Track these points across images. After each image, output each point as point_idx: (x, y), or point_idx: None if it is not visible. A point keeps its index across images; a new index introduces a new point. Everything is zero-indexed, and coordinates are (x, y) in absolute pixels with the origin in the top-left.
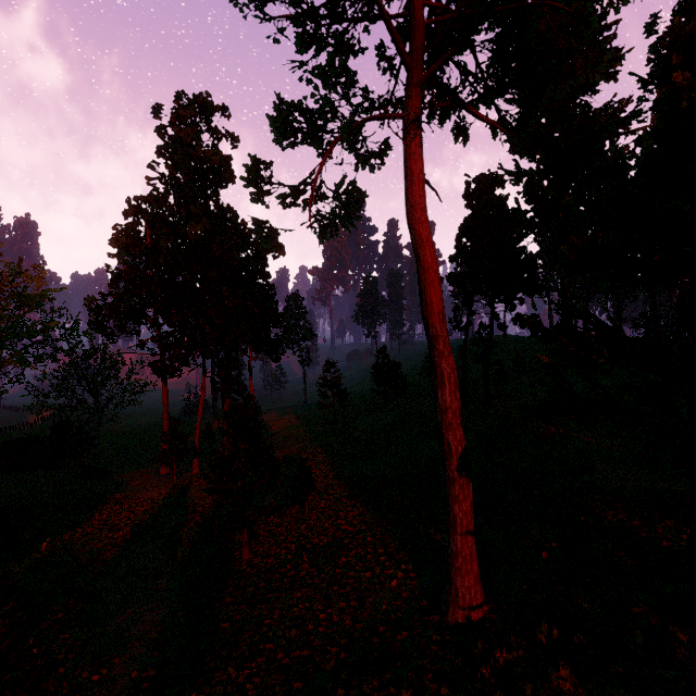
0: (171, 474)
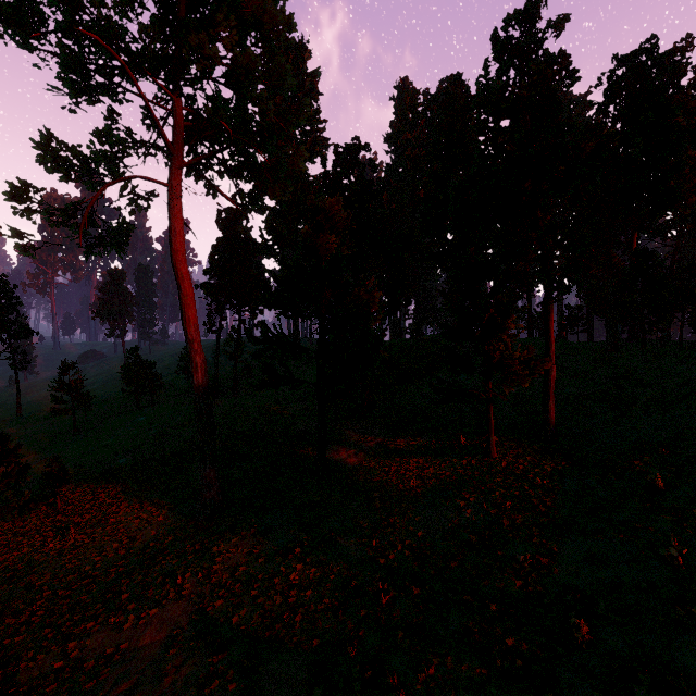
0: None
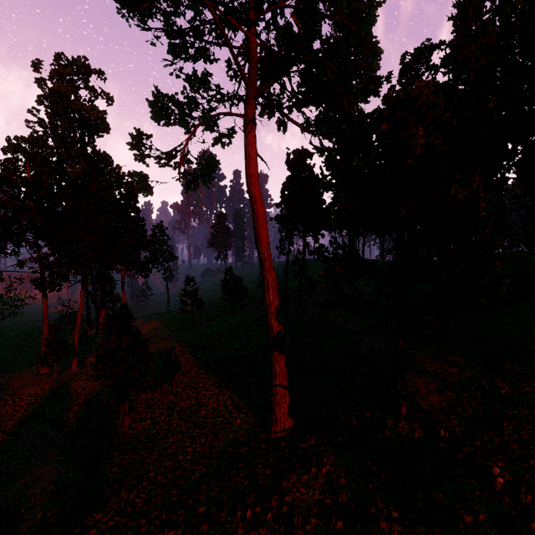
0: (51, 373)
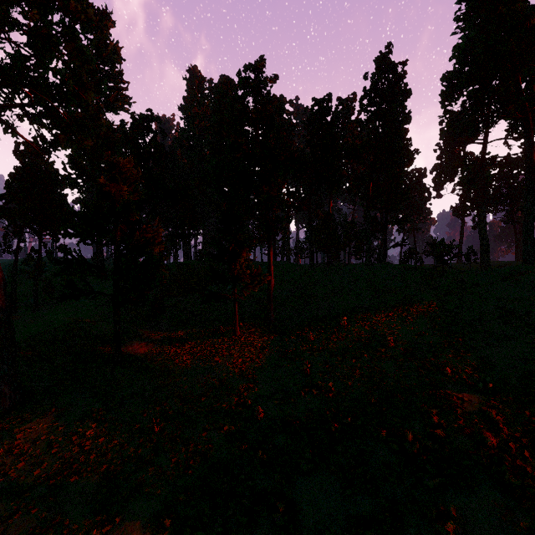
0: None
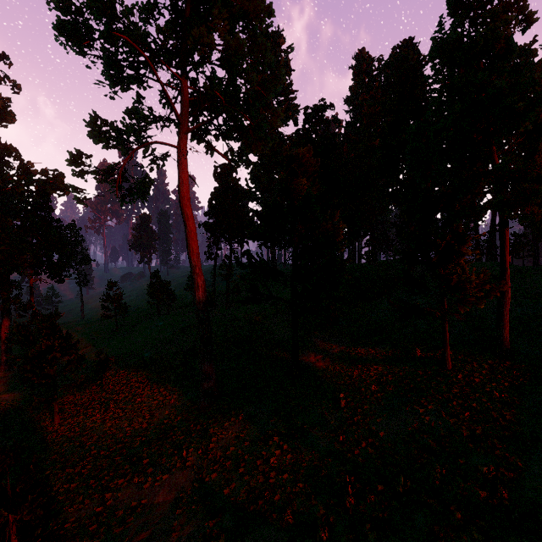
0: None
